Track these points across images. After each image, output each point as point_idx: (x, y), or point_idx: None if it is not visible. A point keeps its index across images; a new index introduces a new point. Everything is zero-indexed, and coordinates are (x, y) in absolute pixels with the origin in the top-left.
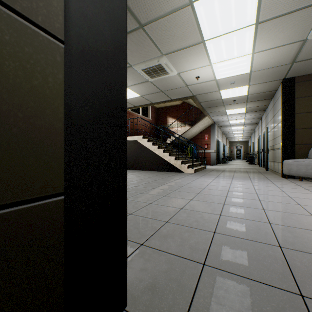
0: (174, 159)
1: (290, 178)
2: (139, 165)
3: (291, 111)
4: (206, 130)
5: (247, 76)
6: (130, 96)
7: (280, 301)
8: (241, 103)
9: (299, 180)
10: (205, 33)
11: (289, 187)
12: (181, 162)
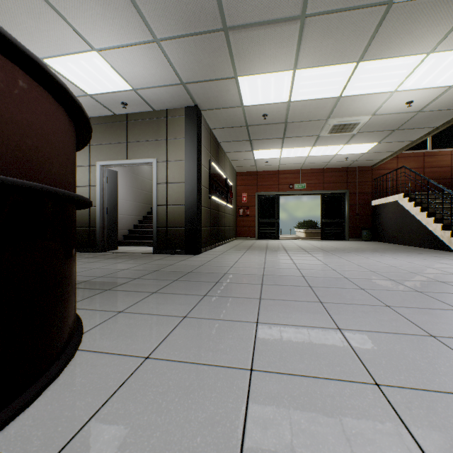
0: (440, 228)
1: None
2: (401, 237)
3: None
4: None
5: None
6: (365, 148)
7: (206, 260)
8: None
9: None
10: (329, 96)
11: None
12: (450, 233)
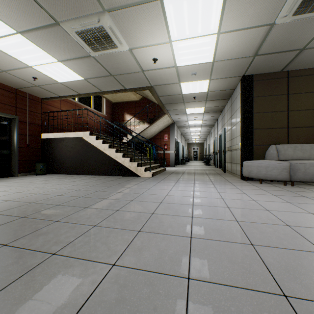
0: (128, 160)
1: (249, 180)
2: (86, 168)
3: (250, 110)
4: (166, 130)
5: (210, 66)
6: (69, 77)
7: None
8: (201, 101)
9: (259, 183)
10: None
11: (256, 193)
12: (137, 164)
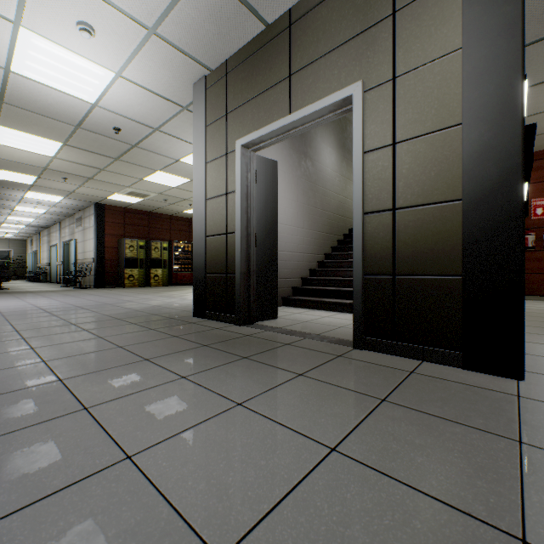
0: None
1: None
2: None
3: None
4: None
5: None
6: None
7: None
8: None
9: None
10: None
11: None
12: None
